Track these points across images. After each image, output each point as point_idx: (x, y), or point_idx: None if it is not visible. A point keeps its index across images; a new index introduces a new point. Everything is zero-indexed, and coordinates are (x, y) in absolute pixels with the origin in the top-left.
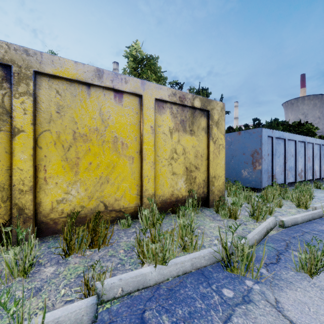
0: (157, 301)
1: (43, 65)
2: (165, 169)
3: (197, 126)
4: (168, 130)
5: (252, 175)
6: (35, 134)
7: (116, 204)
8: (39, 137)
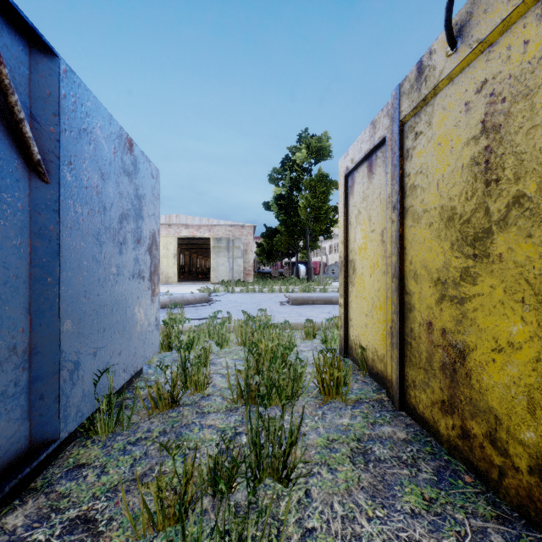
0: None
1: None
2: None
3: None
4: None
5: (152, 316)
6: None
7: None
8: None
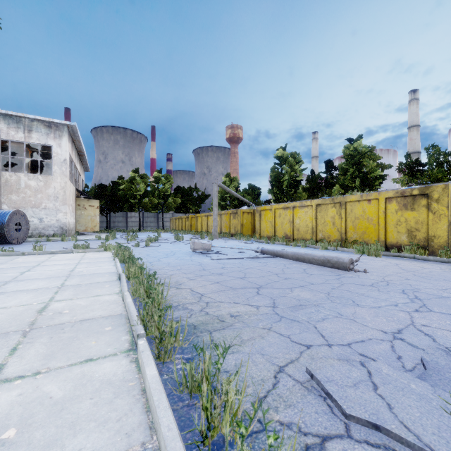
0: (343, 252)
1: (347, 199)
2: (392, 230)
3: (417, 205)
4: (394, 211)
5: None
6: (346, 218)
7: (368, 242)
8: (346, 219)
